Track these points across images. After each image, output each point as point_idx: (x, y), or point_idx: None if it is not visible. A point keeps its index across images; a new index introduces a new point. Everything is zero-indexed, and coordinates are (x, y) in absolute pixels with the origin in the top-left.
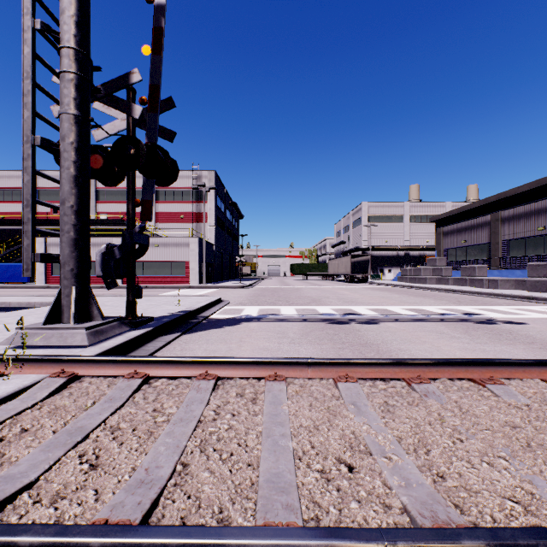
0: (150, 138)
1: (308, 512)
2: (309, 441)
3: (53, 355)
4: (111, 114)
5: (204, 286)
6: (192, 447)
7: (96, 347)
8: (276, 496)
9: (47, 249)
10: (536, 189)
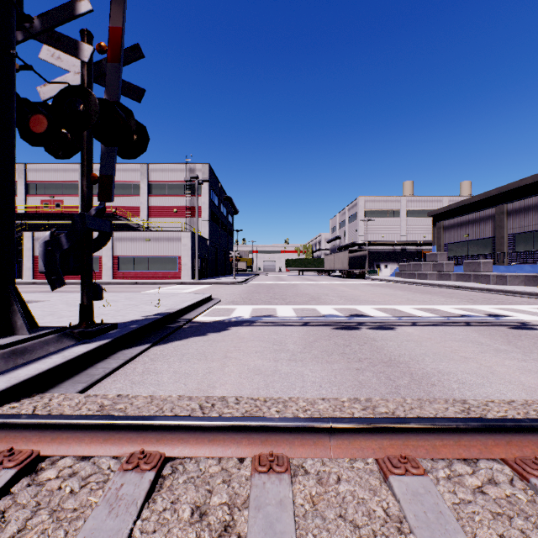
0: (111, 95)
1: None
2: None
3: None
4: (62, 66)
5: (197, 282)
6: None
7: (3, 378)
8: None
9: (34, 243)
10: None
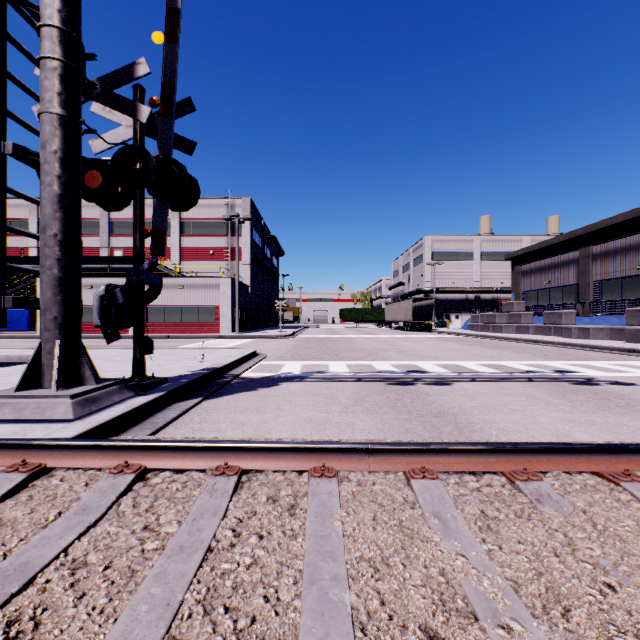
0: (163, 149)
1: None
2: (376, 590)
3: (13, 439)
4: (114, 119)
5: (237, 336)
6: (192, 604)
7: (84, 421)
8: None
9: None
10: (632, 220)
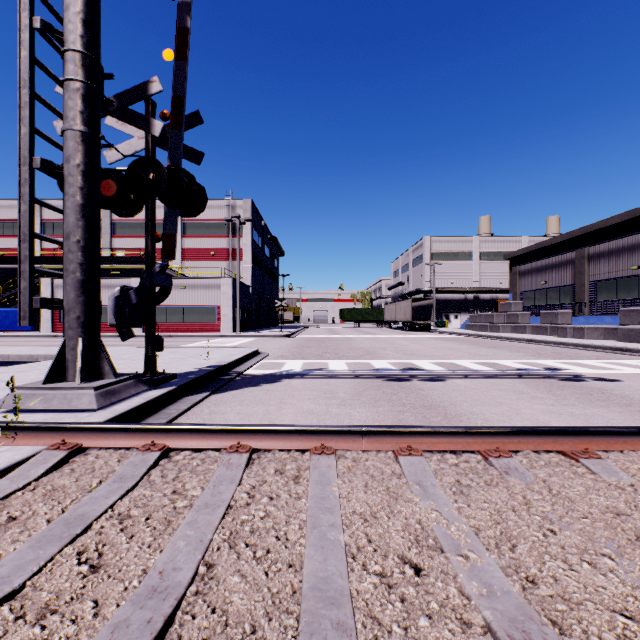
0: (173, 159)
1: (366, 632)
2: (365, 533)
3: (52, 423)
4: (127, 131)
5: (239, 335)
6: (219, 541)
7: (106, 411)
8: (324, 610)
9: (54, 291)
10: (628, 221)
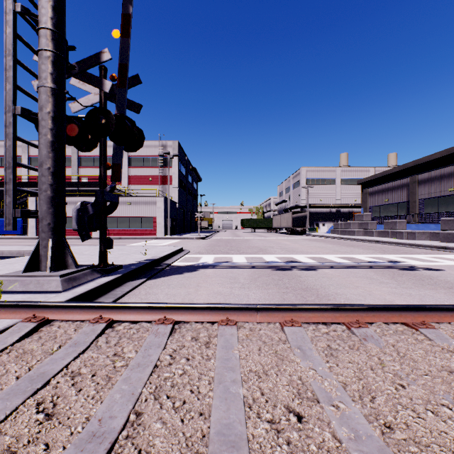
0: (120, 109)
1: None
2: (259, 387)
3: (26, 302)
4: (86, 89)
5: (169, 238)
6: (147, 394)
7: (69, 292)
8: (226, 452)
9: (37, 206)
10: (446, 156)
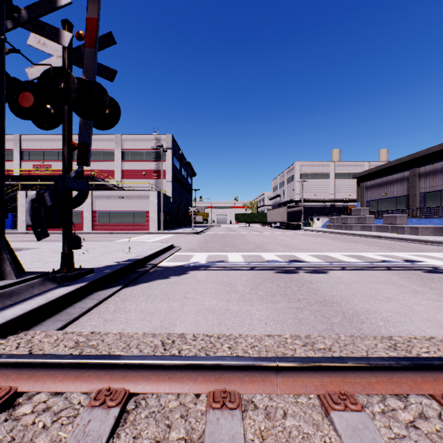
0: (88, 75)
1: None
2: None
3: None
4: (47, 51)
5: (162, 233)
6: None
7: None
8: None
9: None
10: None
